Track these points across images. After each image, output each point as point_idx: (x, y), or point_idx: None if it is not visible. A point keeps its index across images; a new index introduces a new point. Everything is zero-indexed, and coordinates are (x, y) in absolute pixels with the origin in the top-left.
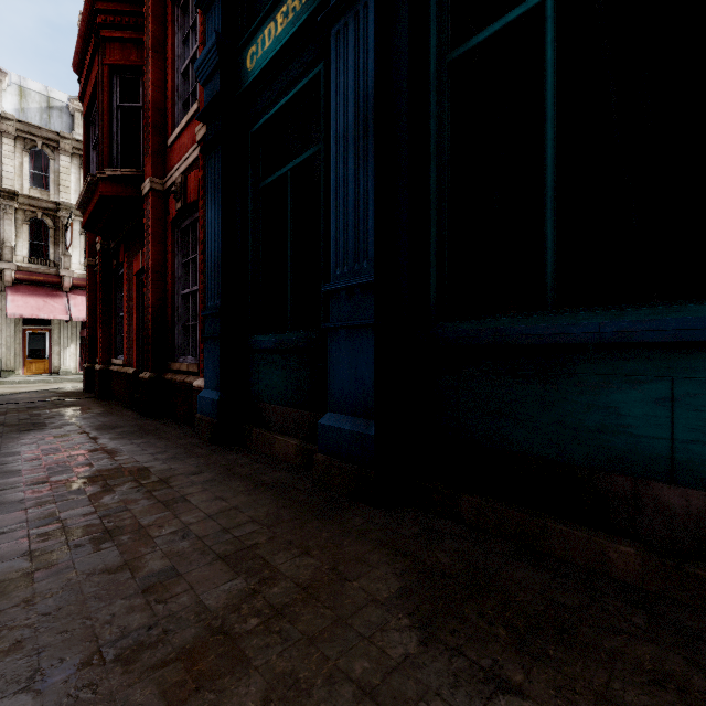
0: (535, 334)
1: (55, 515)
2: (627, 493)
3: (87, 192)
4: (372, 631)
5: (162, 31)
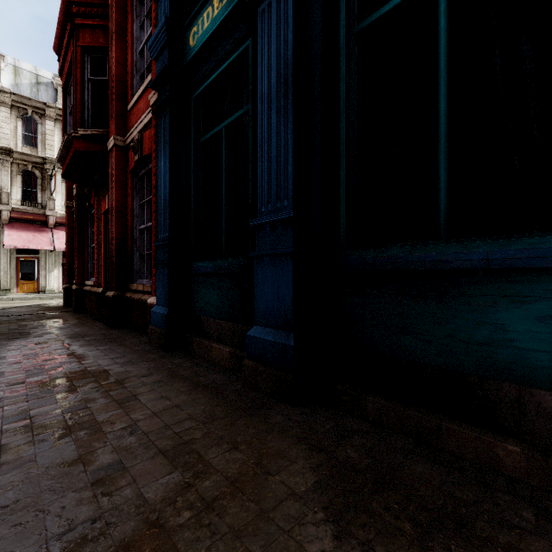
0: (430, 261)
1: (26, 412)
2: (512, 399)
3: (64, 148)
4: (291, 525)
5: (124, 19)
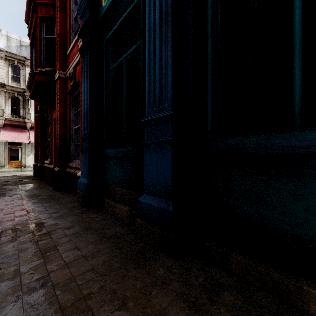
0: (289, 146)
1: None
2: None
3: (30, 80)
4: None
5: None
